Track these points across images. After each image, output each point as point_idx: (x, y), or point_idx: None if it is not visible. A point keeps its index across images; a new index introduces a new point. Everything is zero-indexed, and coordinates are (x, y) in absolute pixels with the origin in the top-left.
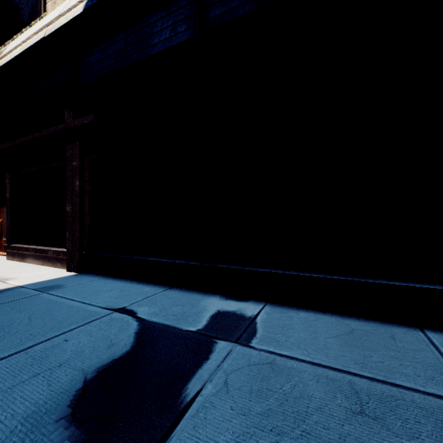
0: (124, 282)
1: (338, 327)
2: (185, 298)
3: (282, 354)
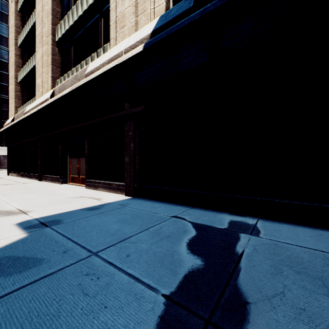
0: (163, 203)
1: (310, 232)
2: (207, 213)
3: (279, 241)
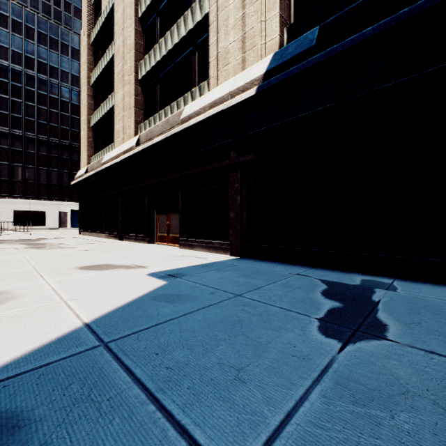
0: (278, 263)
1: None
2: (333, 272)
3: (419, 295)
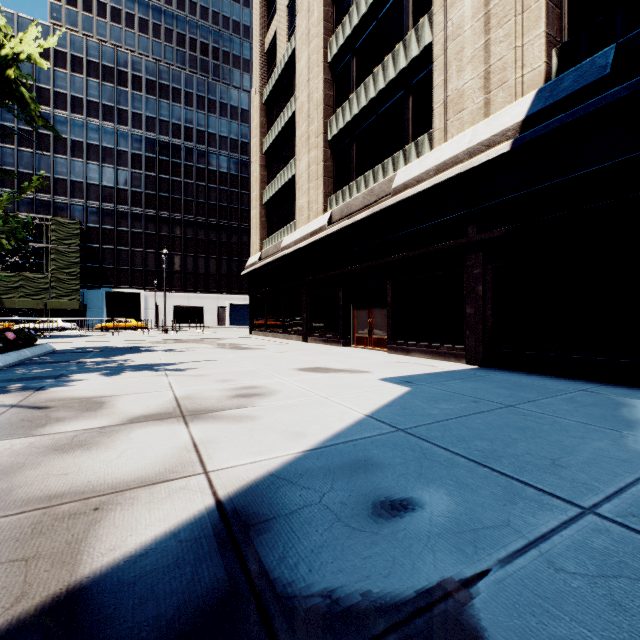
0: (545, 376)
1: None
2: None
3: None
